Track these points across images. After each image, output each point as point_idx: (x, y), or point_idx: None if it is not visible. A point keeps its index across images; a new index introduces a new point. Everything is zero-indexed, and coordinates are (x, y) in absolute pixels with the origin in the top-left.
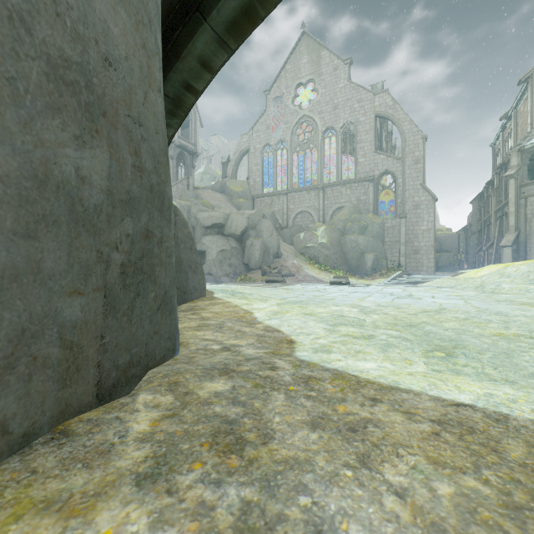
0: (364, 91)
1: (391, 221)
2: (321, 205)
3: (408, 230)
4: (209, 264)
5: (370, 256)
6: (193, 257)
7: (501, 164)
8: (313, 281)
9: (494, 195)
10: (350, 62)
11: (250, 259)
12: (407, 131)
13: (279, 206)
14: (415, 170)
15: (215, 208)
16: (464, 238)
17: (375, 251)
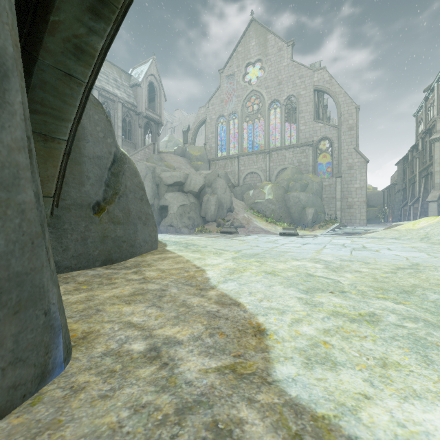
0: (304, 68)
1: (328, 180)
2: (268, 167)
3: (343, 188)
4: (170, 217)
5: (310, 210)
6: (143, 208)
7: (426, 130)
8: (261, 232)
9: (419, 157)
10: (293, 43)
11: (207, 212)
12: (342, 102)
13: (231, 168)
14: (349, 136)
15: (177, 169)
16: (388, 195)
17: (314, 206)
